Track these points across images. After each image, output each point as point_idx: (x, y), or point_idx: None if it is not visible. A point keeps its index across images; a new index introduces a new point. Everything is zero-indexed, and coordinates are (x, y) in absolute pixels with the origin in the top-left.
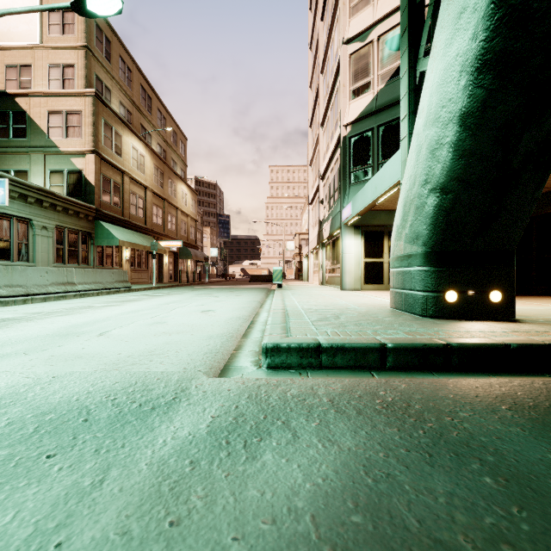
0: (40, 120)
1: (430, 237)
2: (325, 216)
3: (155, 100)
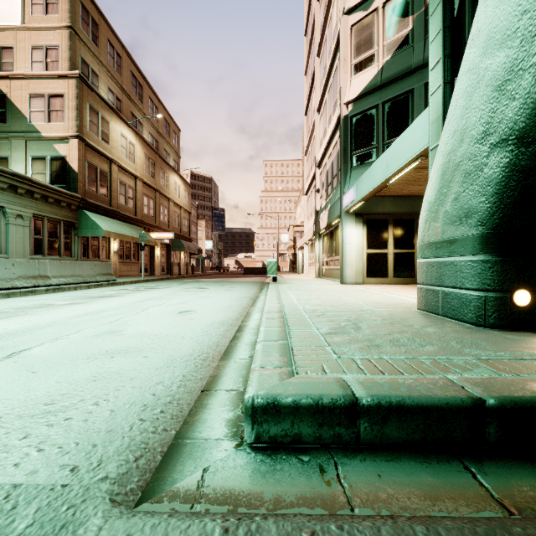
0: (21, 104)
1: (492, 212)
2: (321, 205)
3: (146, 88)
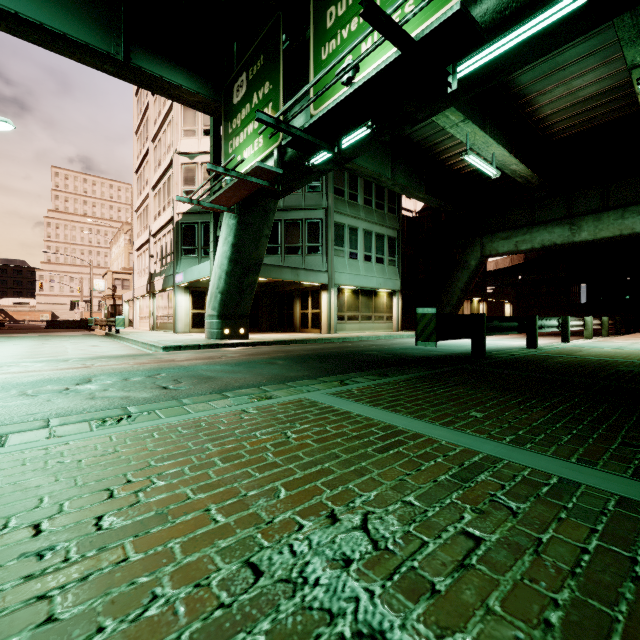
0: None
1: (219, 309)
2: (156, 270)
3: None
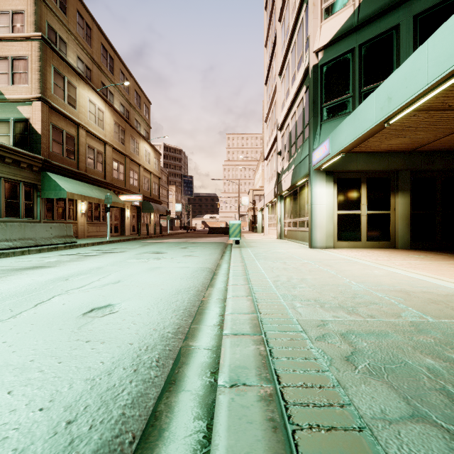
0: None
1: None
2: (283, 167)
3: (117, 61)
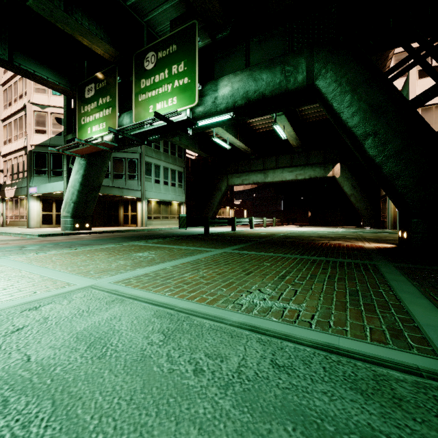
0: None
1: (72, 212)
2: (6, 182)
3: None
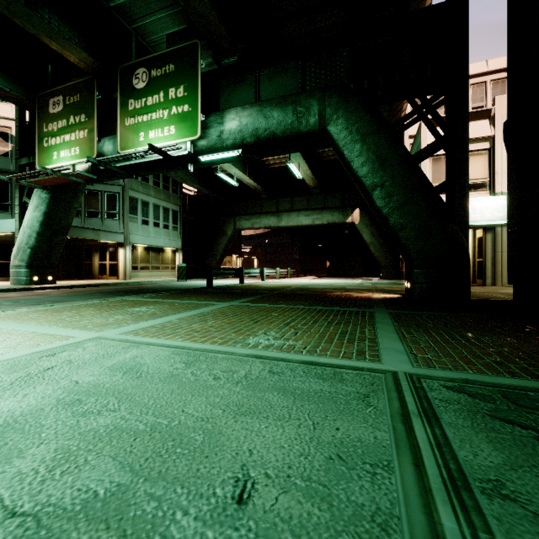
0: None
1: (28, 261)
2: None
3: None
